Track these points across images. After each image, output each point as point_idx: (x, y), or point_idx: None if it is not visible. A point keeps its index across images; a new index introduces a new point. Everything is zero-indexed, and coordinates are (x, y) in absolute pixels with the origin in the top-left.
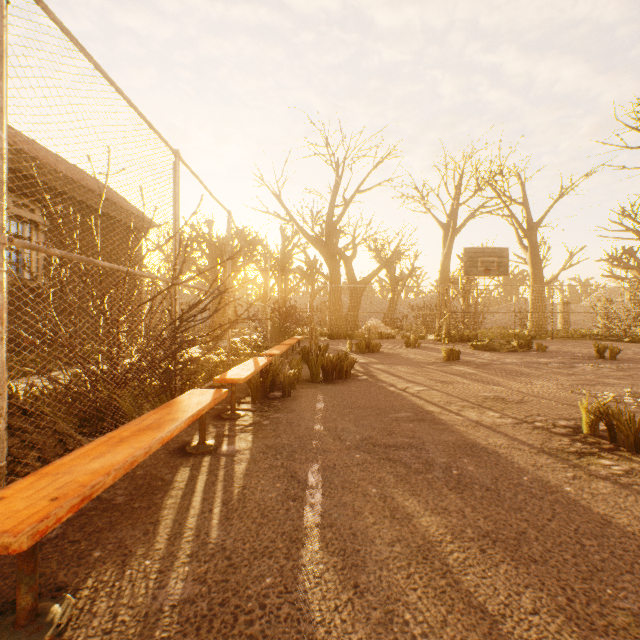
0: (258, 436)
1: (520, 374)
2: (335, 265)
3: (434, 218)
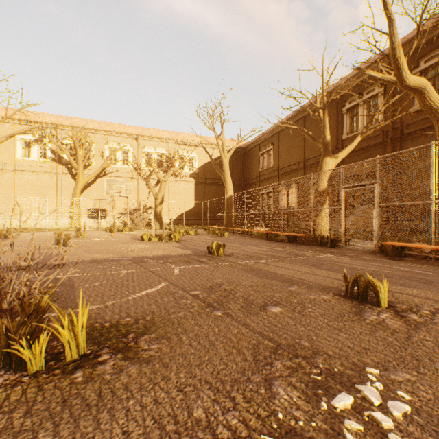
0: None
1: None
2: None
3: None
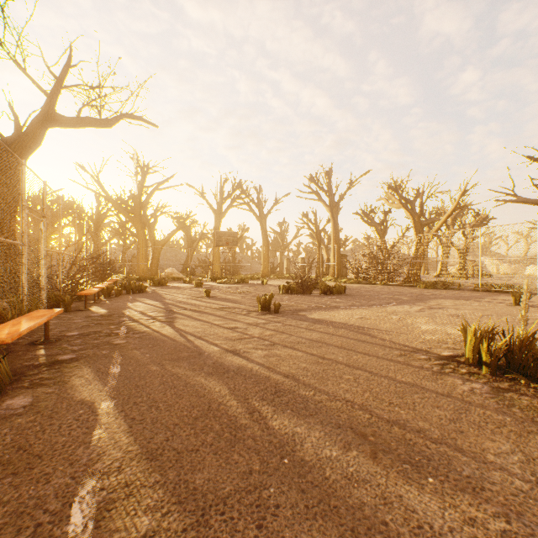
0: (111, 301)
1: (217, 289)
2: (143, 232)
3: (210, 206)
